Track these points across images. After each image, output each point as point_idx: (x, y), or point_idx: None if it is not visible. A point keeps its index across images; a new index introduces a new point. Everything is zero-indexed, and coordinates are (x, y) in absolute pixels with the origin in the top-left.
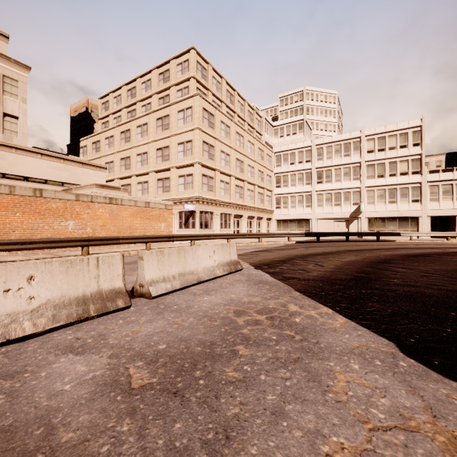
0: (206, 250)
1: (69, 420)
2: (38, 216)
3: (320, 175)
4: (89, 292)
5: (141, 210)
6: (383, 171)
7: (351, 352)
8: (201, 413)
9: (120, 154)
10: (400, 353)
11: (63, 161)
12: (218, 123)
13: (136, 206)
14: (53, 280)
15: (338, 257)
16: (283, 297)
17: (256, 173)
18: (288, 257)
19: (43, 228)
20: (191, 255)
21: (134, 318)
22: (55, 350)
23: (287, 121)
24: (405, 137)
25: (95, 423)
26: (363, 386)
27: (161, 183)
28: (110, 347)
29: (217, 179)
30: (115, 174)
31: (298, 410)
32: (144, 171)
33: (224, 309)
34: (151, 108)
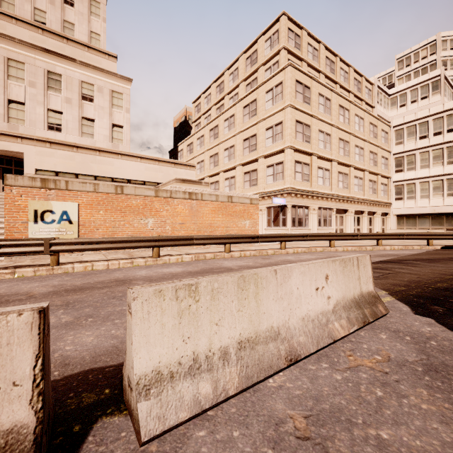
0: (307, 275)
1: None
2: (120, 213)
3: None
4: None
5: (222, 205)
6: None
7: None
8: None
9: (209, 152)
10: None
11: (158, 163)
12: (315, 96)
13: (218, 201)
14: None
15: None
16: None
17: (366, 155)
18: None
19: (124, 226)
20: (271, 289)
21: None
22: None
23: (411, 83)
24: None
25: None
26: None
27: (248, 177)
28: None
29: (314, 166)
30: (205, 173)
31: None
32: (231, 166)
33: None
34: (238, 98)
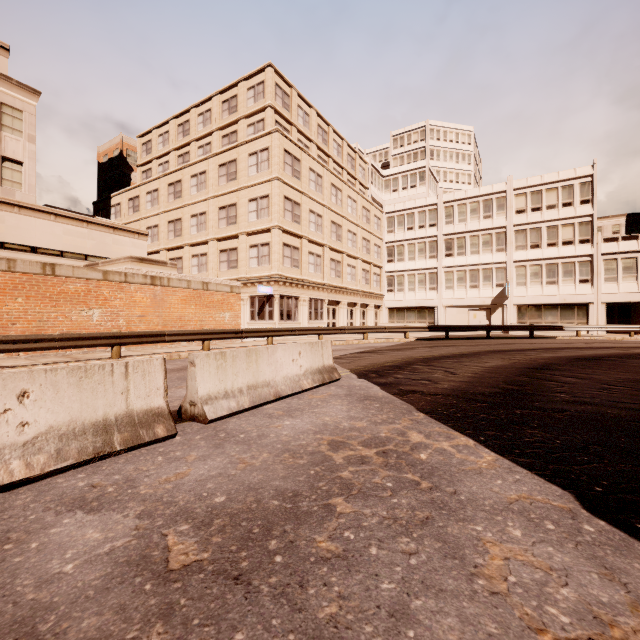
0: (287, 351)
1: (65, 627)
2: (49, 302)
3: (449, 245)
4: (113, 414)
5: (196, 294)
6: (539, 239)
7: (508, 508)
8: (276, 613)
9: (167, 215)
10: (583, 509)
11: (86, 225)
12: (306, 171)
13: (190, 289)
14: (59, 397)
15: (476, 361)
16: (401, 420)
17: (360, 241)
18: (406, 361)
19: (56, 320)
20: (265, 358)
21: (180, 453)
22: (57, 504)
23: (403, 168)
24: (570, 191)
25: (106, 633)
26: (531, 566)
27: (226, 256)
28: (140, 500)
29: (304, 250)
30: (160, 243)
31: (431, 609)
32: (201, 239)
33: (314, 439)
34: (211, 150)
